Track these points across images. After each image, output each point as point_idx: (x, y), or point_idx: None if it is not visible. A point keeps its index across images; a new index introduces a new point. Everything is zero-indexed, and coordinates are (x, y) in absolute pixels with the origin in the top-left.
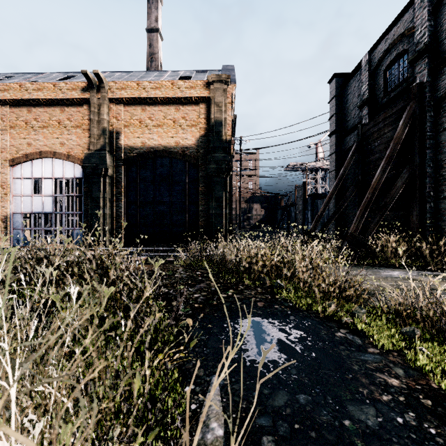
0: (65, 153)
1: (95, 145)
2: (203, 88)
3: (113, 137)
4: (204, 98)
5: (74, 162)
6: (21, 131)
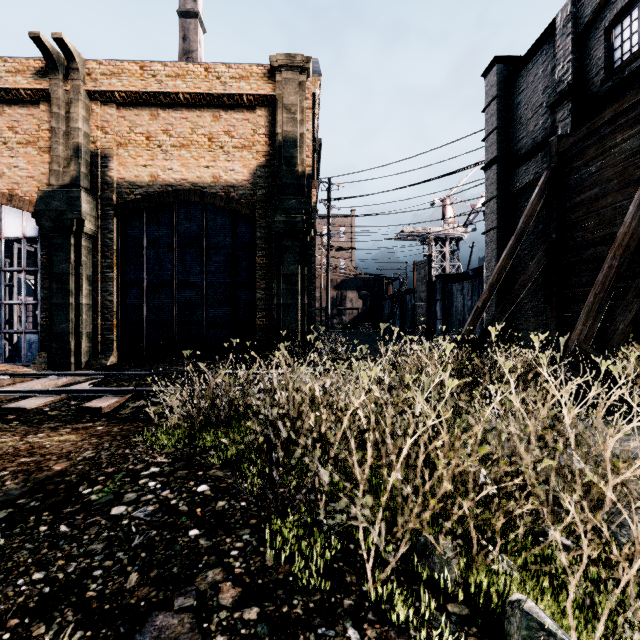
0: (5, 192)
1: (61, 177)
2: (263, 79)
3: (96, 164)
4: (264, 98)
5: (23, 207)
6: None
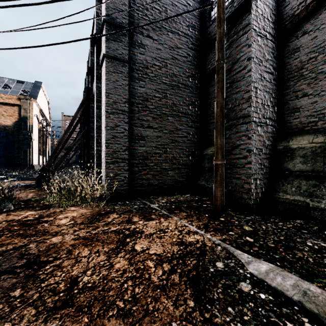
0: None
1: None
2: (17, 100)
3: None
4: (17, 104)
5: None
6: None
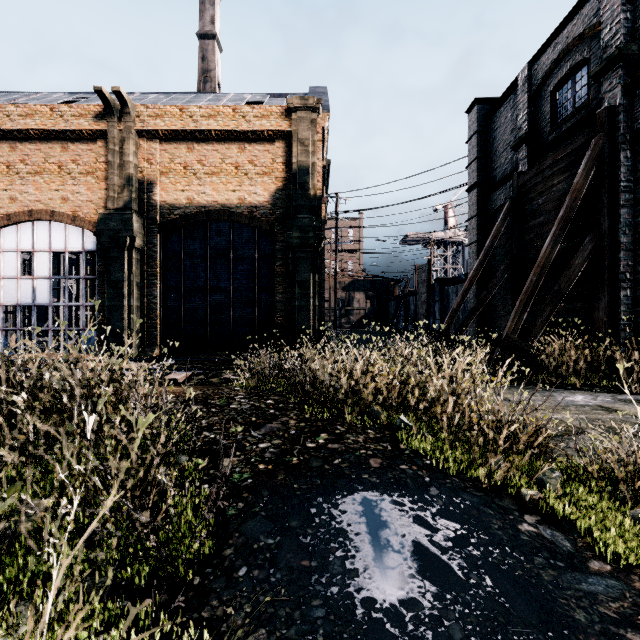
0: (70, 214)
1: (116, 202)
2: (281, 117)
3: (143, 190)
4: (282, 133)
5: (84, 226)
6: (1, 179)
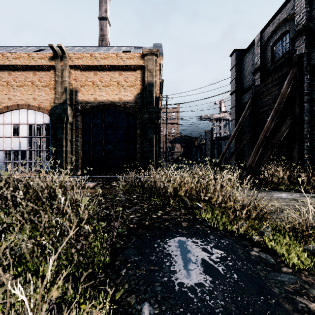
0: (37, 106)
1: (59, 100)
2: (139, 58)
3: (72, 94)
4: (140, 66)
5: (44, 112)
6: (4, 89)
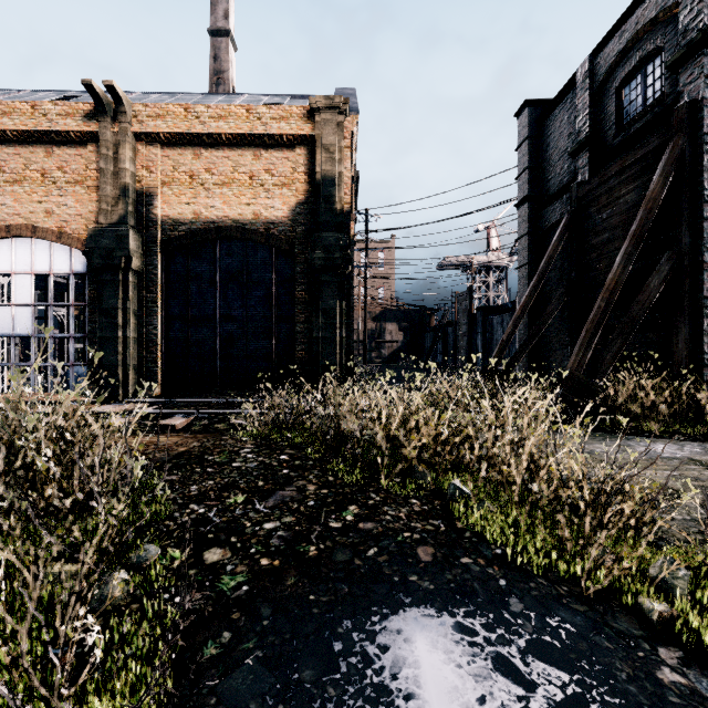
0: (55, 229)
1: (109, 216)
2: (303, 119)
3: (142, 202)
4: (304, 138)
5: (71, 244)
6: None
